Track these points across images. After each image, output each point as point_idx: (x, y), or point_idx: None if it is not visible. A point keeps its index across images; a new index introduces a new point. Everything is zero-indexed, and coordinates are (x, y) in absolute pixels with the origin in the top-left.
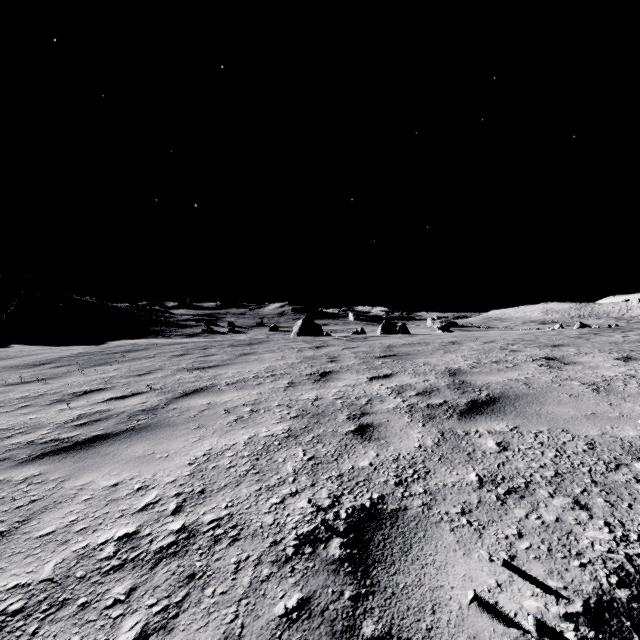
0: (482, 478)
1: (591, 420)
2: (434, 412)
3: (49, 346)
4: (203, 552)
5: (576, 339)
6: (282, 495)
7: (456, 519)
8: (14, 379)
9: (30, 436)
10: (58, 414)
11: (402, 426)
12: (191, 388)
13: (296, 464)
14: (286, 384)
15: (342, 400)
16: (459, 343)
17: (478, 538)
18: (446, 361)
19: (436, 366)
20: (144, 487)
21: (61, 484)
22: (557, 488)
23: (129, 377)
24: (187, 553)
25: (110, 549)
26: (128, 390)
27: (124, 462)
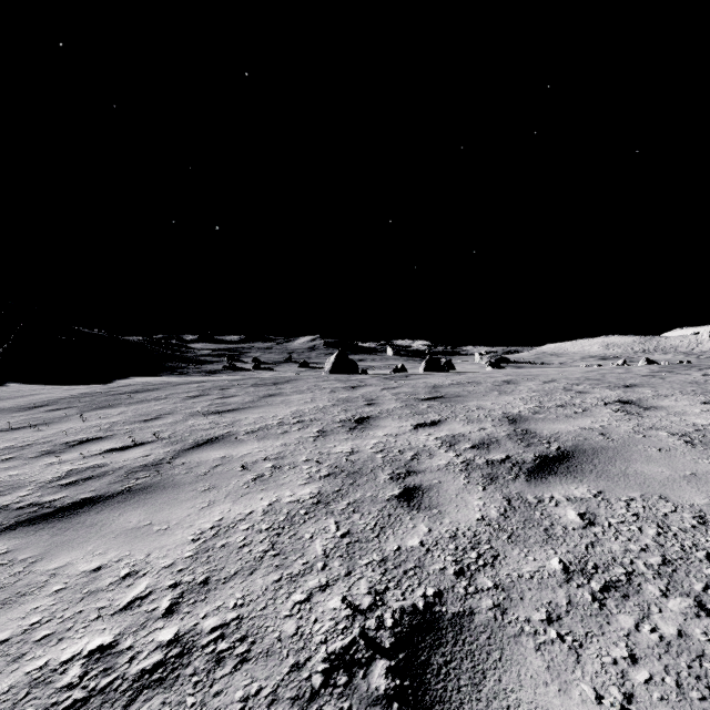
0: (568, 566)
1: (693, 483)
2: (496, 471)
3: (49, 385)
4: (199, 680)
5: (649, 378)
6: (308, 589)
7: (541, 630)
8: (3, 425)
9: (5, 499)
10: (44, 470)
11: (458, 490)
12: (204, 437)
13: (327, 542)
14: (316, 433)
15: (383, 454)
16: (515, 383)
17: (576, 663)
18: (503, 405)
19: (492, 411)
20: (133, 573)
21: (30, 567)
22: (670, 583)
23: (134, 423)
24: (177, 681)
25: (75, 671)
26: (130, 439)
27: (113, 536)
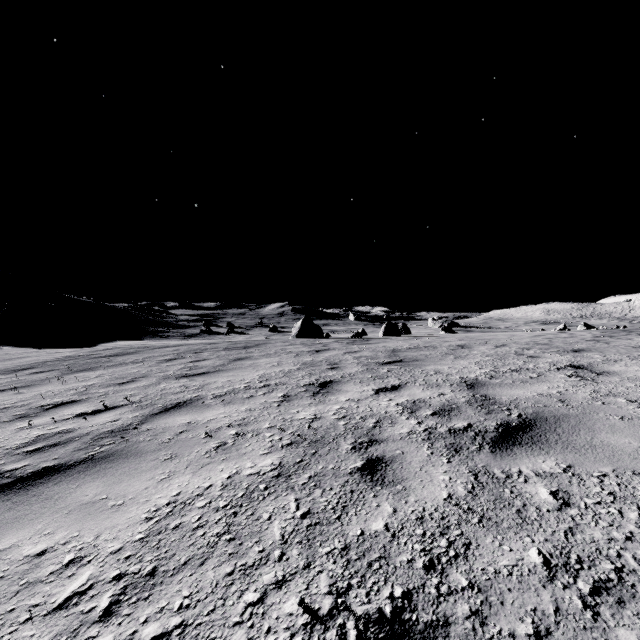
0: (549, 559)
1: None
2: (459, 440)
3: (38, 348)
4: None
5: (594, 343)
6: (263, 586)
7: None
8: None
9: None
10: (13, 435)
11: (422, 462)
12: (173, 401)
13: (286, 524)
14: (280, 398)
15: (345, 421)
16: (468, 347)
17: None
18: (459, 369)
19: (449, 375)
20: (77, 560)
21: None
22: None
23: (109, 386)
24: None
25: None
26: (102, 403)
27: (66, 512)
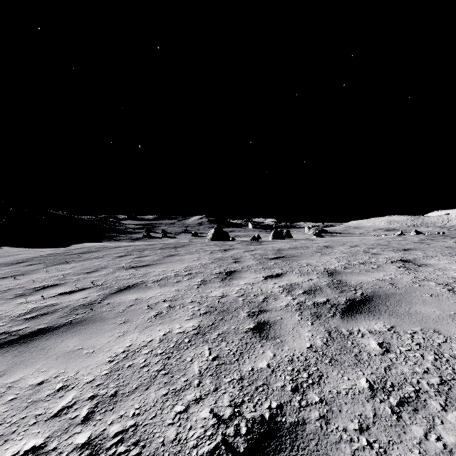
0: (372, 385)
1: None
2: (320, 310)
3: (28, 248)
4: None
5: (419, 244)
6: (186, 402)
7: (355, 438)
8: None
9: None
10: (16, 307)
11: (294, 324)
12: (125, 285)
13: (202, 364)
14: (199, 282)
15: (243, 297)
16: (331, 247)
17: None
18: (323, 262)
19: (316, 267)
20: (64, 387)
21: None
22: (447, 399)
23: (80, 274)
24: None
25: None
26: (76, 286)
27: (55, 357)
